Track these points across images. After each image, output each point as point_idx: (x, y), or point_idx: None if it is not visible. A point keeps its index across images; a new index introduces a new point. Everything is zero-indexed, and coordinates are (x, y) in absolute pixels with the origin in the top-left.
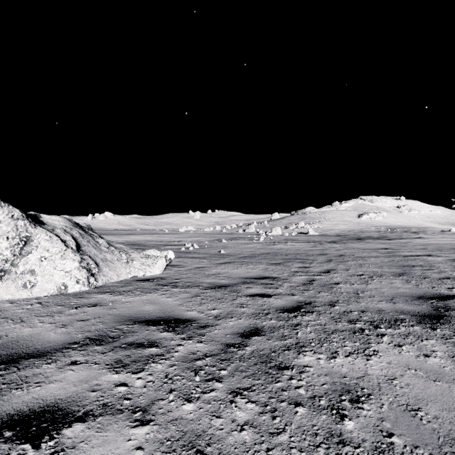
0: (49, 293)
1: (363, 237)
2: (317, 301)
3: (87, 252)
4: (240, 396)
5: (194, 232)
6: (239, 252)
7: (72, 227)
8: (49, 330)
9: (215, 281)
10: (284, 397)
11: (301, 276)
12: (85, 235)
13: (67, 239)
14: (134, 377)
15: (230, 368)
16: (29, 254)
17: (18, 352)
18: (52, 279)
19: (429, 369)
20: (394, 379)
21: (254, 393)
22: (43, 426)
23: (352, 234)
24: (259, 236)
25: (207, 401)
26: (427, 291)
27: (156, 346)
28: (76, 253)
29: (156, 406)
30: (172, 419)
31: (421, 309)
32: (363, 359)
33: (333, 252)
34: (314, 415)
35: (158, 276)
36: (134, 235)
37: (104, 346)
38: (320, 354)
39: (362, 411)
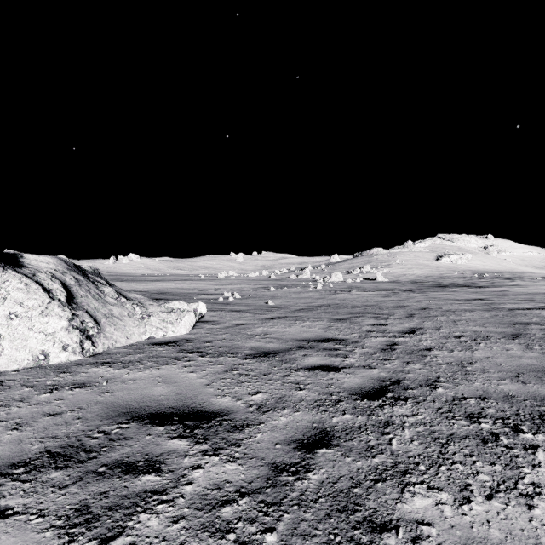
0: (21, 365)
1: (445, 284)
2: (408, 378)
3: (84, 306)
4: None
5: (236, 277)
6: (291, 304)
7: (66, 271)
8: None
9: (259, 346)
10: None
11: (377, 338)
12: (85, 282)
13: (53, 287)
14: None
15: (283, 527)
16: None
17: None
18: (26, 345)
19: None
20: None
21: None
22: None
23: (431, 280)
24: (315, 283)
25: None
26: None
27: (157, 470)
28: (65, 307)
29: None
30: None
31: None
32: (521, 505)
33: (413, 304)
34: None
35: (183, 337)
36: (162, 282)
37: (68, 471)
38: (441, 491)
39: None
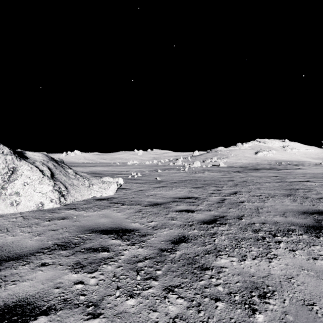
0: (30, 209)
1: (259, 168)
2: (228, 215)
3: (59, 179)
4: (172, 292)
5: (138, 164)
6: (170, 179)
7: (48, 161)
8: (27, 238)
9: (152, 200)
10: (207, 293)
11: (216, 197)
12: (58, 167)
13: (44, 169)
14: (89, 276)
15: (164, 269)
16: (15, 180)
17: (2, 256)
18: (33, 199)
19: (318, 270)
20: (291, 278)
21: (183, 290)
22: (14, 319)
23: (251, 166)
24: (184, 167)
25: (146, 297)
26: (309, 207)
27: (108, 251)
28: (50, 179)
29: (105, 301)
30: (118, 312)
31: (306, 222)
32: (266, 261)
33: (238, 179)
34: (231, 309)
35: (111, 196)
36: (95, 167)
37: (67, 251)
38: (233, 257)
39: (269, 306)
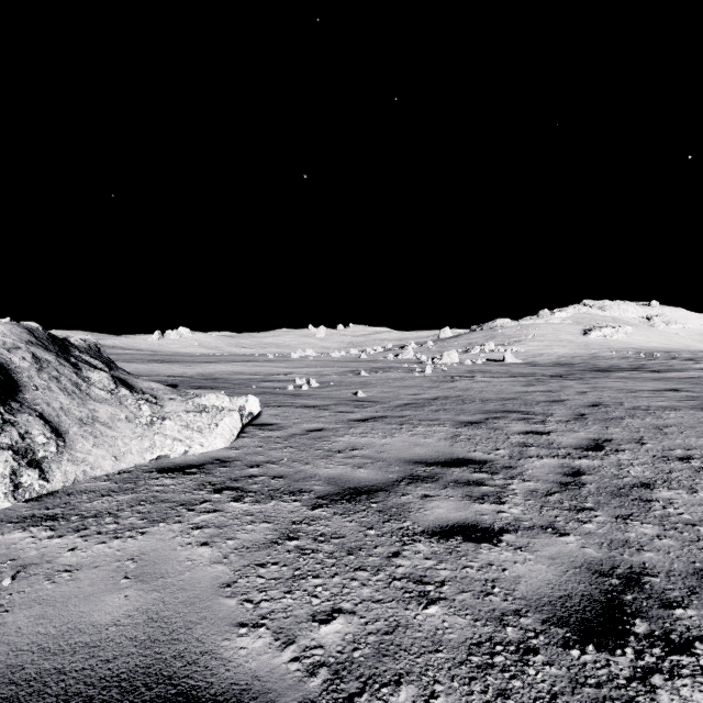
0: None
1: (604, 367)
2: (650, 565)
3: (38, 405)
4: None
5: (315, 358)
6: (391, 395)
7: (19, 346)
8: None
9: (342, 474)
10: None
11: (543, 460)
12: (54, 364)
13: None
14: None
15: None
16: None
17: None
18: None
19: None
20: None
21: None
22: None
23: (581, 362)
24: (421, 365)
25: None
26: None
27: None
28: None
29: None
30: None
31: None
32: None
33: (575, 397)
34: None
35: (216, 455)
36: (214, 364)
37: None
38: None
39: None
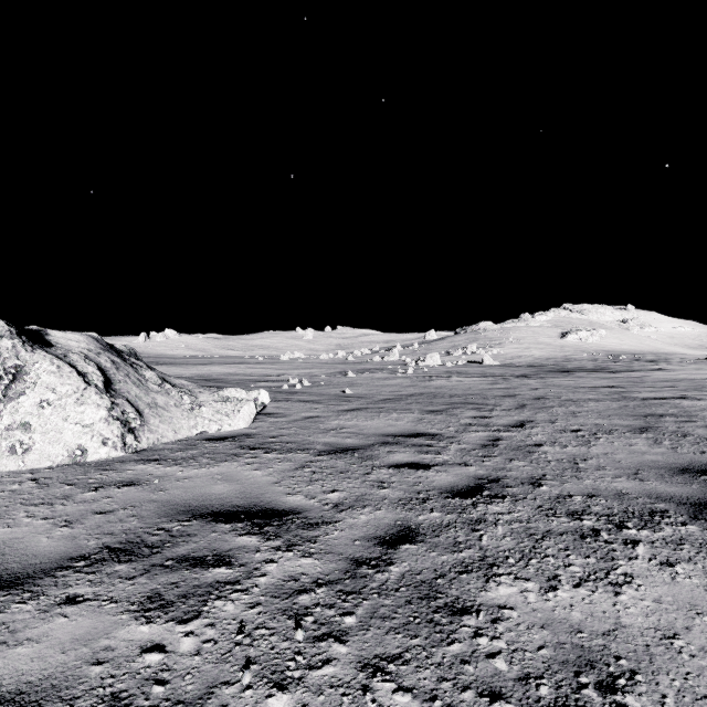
0: (54, 462)
1: (571, 368)
2: (509, 476)
3: (124, 393)
4: (382, 675)
5: (304, 360)
6: (374, 393)
7: (99, 352)
8: (40, 531)
9: (335, 441)
10: (468, 679)
11: (478, 433)
12: (122, 365)
13: (88, 370)
14: (179, 632)
15: (362, 611)
16: (21, 395)
17: None
18: (61, 439)
19: None
20: (674, 636)
21: (409, 668)
22: None
23: (553, 363)
24: (405, 367)
25: (316, 687)
26: (694, 458)
27: (228, 564)
28: (103, 394)
29: (216, 699)
30: None
31: (691, 492)
32: (608, 592)
33: (527, 393)
34: None
35: (242, 431)
36: (208, 365)
37: (132, 564)
38: (528, 581)
39: None
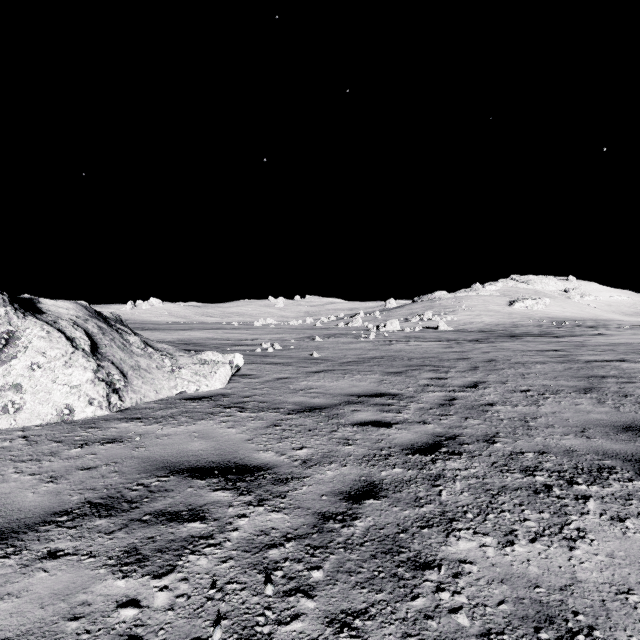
0: (44, 420)
1: (518, 333)
2: (464, 433)
3: (109, 356)
4: (348, 631)
5: (275, 326)
6: (339, 356)
7: (87, 318)
8: (27, 487)
9: (304, 401)
10: (432, 635)
11: (435, 393)
12: (108, 330)
13: (76, 336)
14: (153, 586)
15: (329, 565)
16: (13, 359)
17: None
18: (50, 399)
19: None
20: (628, 591)
21: (375, 624)
22: None
23: (502, 329)
24: (368, 332)
25: None
26: (636, 417)
27: (202, 519)
28: (90, 357)
29: None
30: None
31: (635, 449)
32: (563, 547)
33: (479, 356)
34: None
35: (218, 391)
36: (189, 331)
37: (112, 519)
38: (486, 536)
39: None
